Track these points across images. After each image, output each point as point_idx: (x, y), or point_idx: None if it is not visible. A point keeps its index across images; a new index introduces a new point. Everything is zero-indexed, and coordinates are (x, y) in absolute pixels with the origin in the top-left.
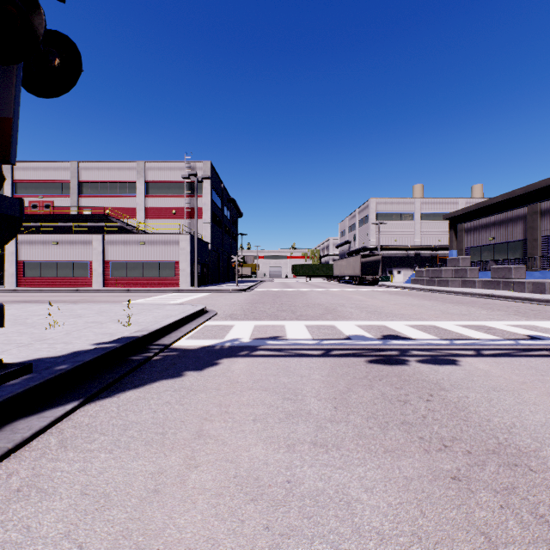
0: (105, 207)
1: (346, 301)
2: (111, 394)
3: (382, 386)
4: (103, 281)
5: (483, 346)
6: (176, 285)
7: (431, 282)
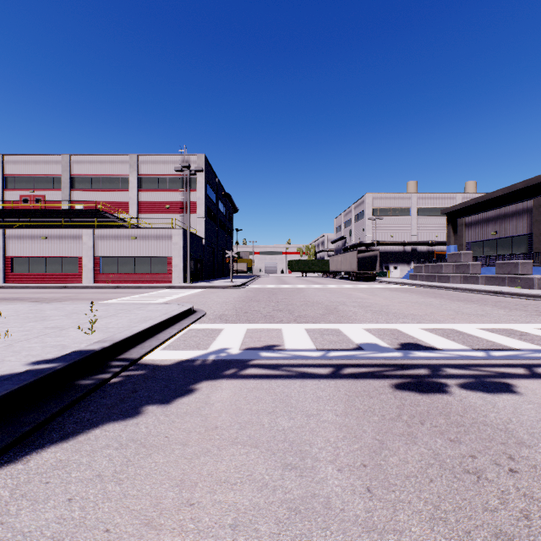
0: (97, 201)
1: (347, 298)
2: (19, 454)
3: (429, 436)
4: (93, 277)
5: (531, 361)
6: (169, 281)
7: (431, 278)
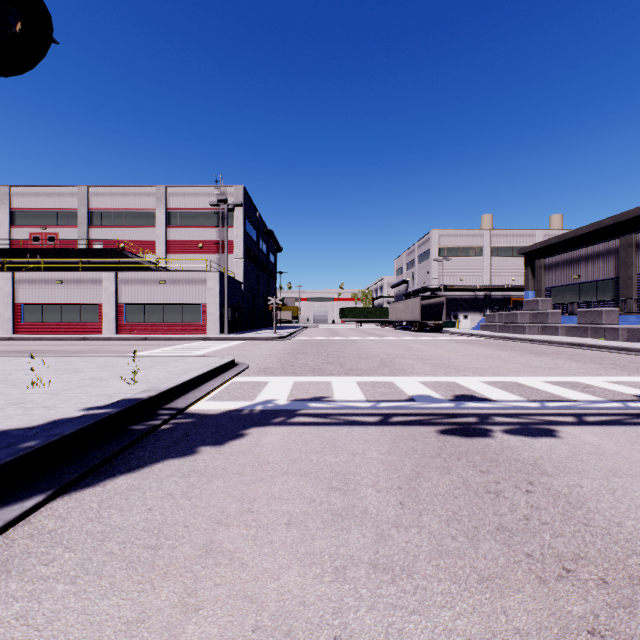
0: (119, 240)
1: (405, 351)
2: (95, 481)
3: (463, 468)
4: (116, 327)
5: (584, 410)
6: (203, 332)
7: (505, 328)
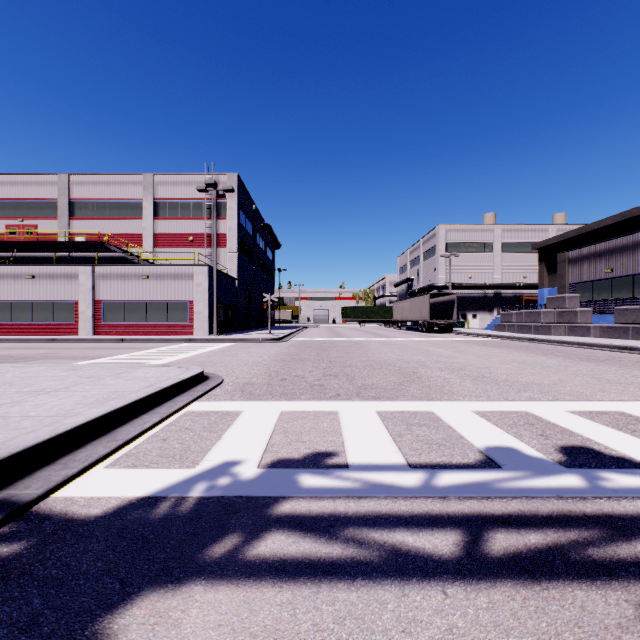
0: (103, 233)
1: (425, 356)
2: None
3: None
4: (93, 327)
5: None
6: (190, 333)
7: (525, 328)
